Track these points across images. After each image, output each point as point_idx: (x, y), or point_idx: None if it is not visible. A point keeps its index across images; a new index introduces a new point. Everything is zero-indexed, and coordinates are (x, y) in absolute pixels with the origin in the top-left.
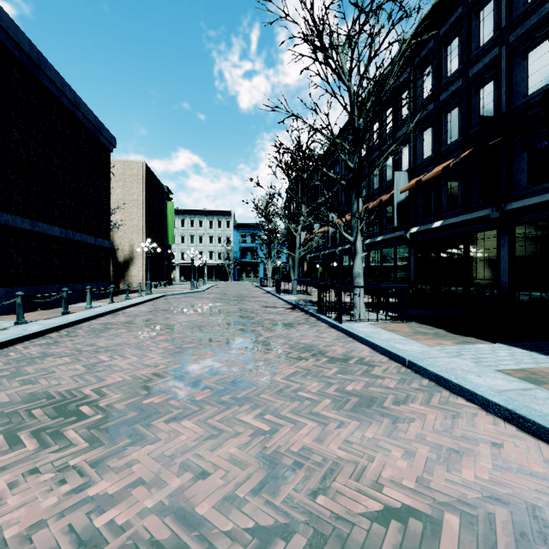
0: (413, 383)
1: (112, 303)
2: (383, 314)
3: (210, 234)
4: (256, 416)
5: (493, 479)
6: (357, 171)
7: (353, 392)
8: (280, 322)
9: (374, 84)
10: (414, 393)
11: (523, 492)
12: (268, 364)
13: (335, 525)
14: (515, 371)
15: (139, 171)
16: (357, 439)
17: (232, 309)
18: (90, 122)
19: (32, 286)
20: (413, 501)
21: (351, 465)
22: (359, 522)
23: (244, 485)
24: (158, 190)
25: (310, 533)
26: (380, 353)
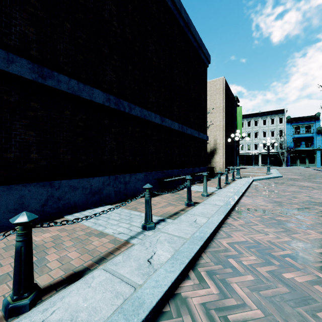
0: None
1: (219, 188)
2: None
3: (264, 130)
4: None
5: None
6: None
7: None
8: None
9: None
10: None
11: None
12: None
13: None
14: None
15: (220, 85)
16: None
17: None
18: (195, 41)
19: (161, 170)
20: None
21: None
22: None
23: None
24: (231, 99)
25: None
26: None
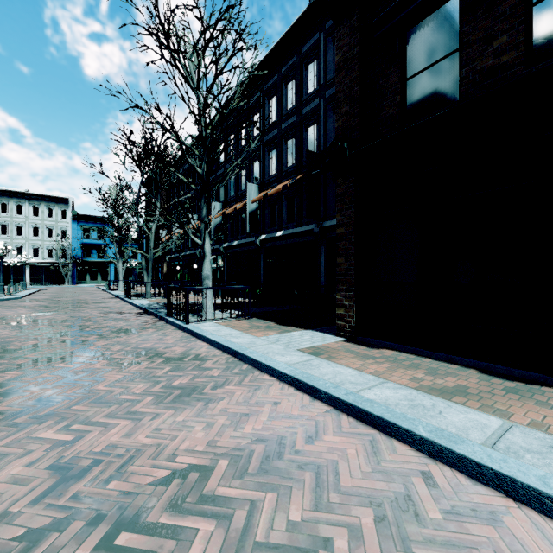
0: (235, 370)
1: None
2: (232, 313)
3: (35, 225)
4: (59, 429)
5: (265, 427)
6: (206, 177)
7: (179, 386)
8: (122, 329)
9: (231, 97)
10: (233, 377)
11: (280, 430)
12: (93, 374)
13: (120, 500)
14: (309, 348)
15: None
16: (167, 425)
17: (61, 318)
18: None
19: None
20: (198, 460)
21: (153, 448)
22: (145, 490)
23: (22, 499)
24: None
25: (91, 516)
26: (217, 348)
